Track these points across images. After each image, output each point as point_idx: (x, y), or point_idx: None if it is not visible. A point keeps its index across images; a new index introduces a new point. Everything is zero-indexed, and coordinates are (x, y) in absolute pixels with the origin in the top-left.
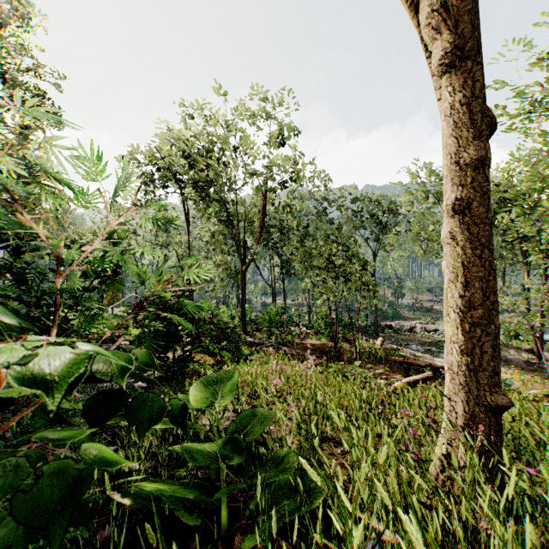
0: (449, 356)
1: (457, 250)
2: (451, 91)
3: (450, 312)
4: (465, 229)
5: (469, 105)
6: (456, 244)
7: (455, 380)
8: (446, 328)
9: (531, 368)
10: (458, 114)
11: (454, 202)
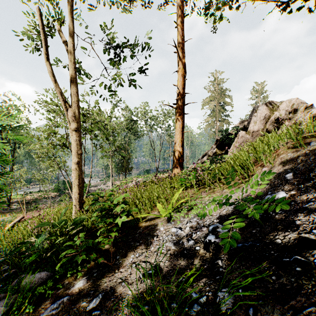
0: (75, 196)
1: (77, 172)
2: (75, 136)
3: (75, 186)
4: (78, 167)
5: (79, 141)
6: (77, 170)
7: (77, 201)
8: (74, 190)
9: (8, 211)
10: (77, 142)
11: (77, 161)
